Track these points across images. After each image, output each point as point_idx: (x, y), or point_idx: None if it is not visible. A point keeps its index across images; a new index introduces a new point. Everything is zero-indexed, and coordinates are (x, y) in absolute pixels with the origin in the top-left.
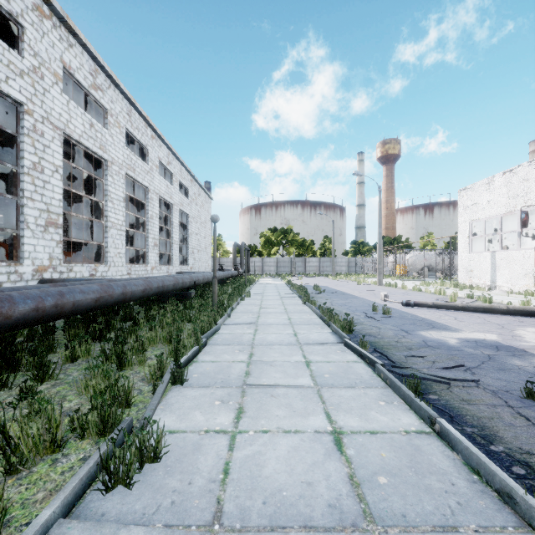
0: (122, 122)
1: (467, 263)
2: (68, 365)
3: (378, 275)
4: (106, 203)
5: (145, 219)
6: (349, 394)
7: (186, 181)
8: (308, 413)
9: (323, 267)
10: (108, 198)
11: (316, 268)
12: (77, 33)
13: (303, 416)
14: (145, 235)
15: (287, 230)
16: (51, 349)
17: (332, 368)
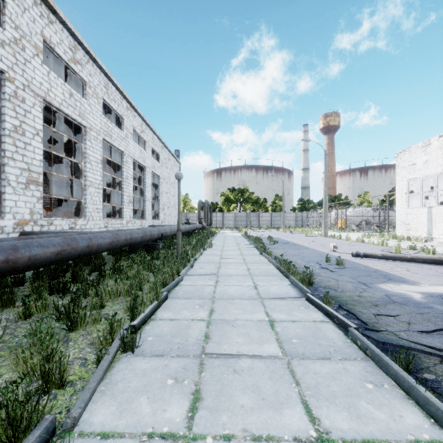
0: (100, 94)
1: (405, 218)
2: (20, 323)
3: (324, 228)
4: (85, 164)
5: (121, 179)
6: (326, 369)
7: (158, 148)
8: (280, 402)
9: (274, 221)
10: (86, 160)
11: (268, 222)
12: (56, 11)
13: (276, 408)
14: (120, 193)
15: (243, 190)
16: (10, 303)
17: (299, 330)
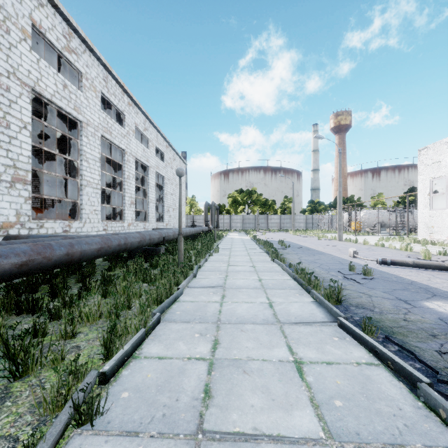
0: (98, 87)
1: (428, 220)
2: None
3: (338, 231)
4: (81, 162)
5: (122, 179)
6: None
7: (162, 147)
8: None
9: (284, 223)
10: (83, 158)
11: (277, 225)
12: None
13: None
14: (122, 194)
15: (251, 191)
16: None
17: (340, 380)
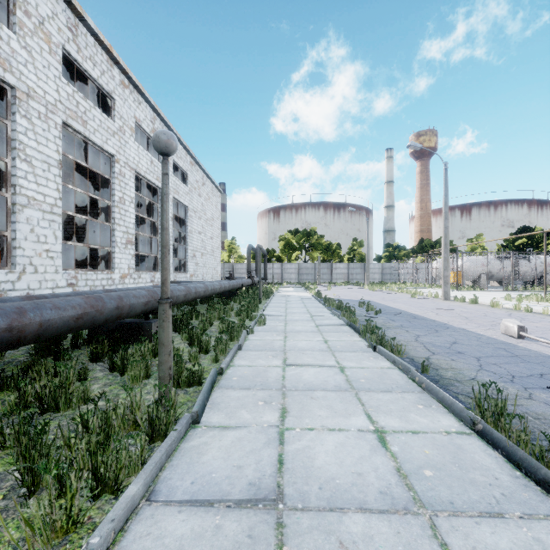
0: (55, 36)
1: None
2: None
3: (443, 285)
4: (13, 162)
5: (111, 203)
6: None
7: (184, 163)
8: None
9: (353, 274)
10: (17, 154)
11: (344, 276)
12: None
13: None
14: (109, 226)
15: (310, 232)
16: None
17: None
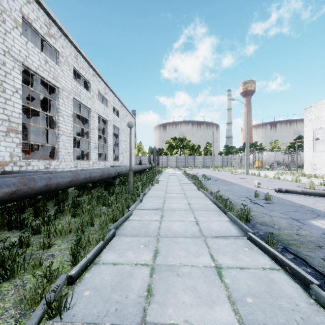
0: (70, 62)
1: (311, 159)
2: None
3: (246, 167)
4: (58, 117)
5: (88, 130)
6: None
7: (118, 106)
8: None
9: (206, 162)
10: (59, 114)
11: (201, 163)
12: None
13: None
14: (88, 140)
15: (182, 138)
16: None
17: (250, 281)
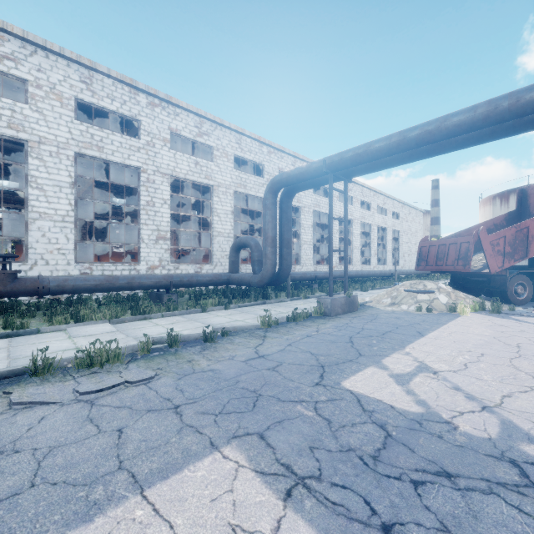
0: (359, 198)
1: None
2: None
3: None
4: (352, 238)
5: (370, 241)
6: None
7: (397, 209)
8: None
9: None
10: (353, 236)
11: None
12: None
13: None
14: (369, 249)
15: None
16: None
17: None
